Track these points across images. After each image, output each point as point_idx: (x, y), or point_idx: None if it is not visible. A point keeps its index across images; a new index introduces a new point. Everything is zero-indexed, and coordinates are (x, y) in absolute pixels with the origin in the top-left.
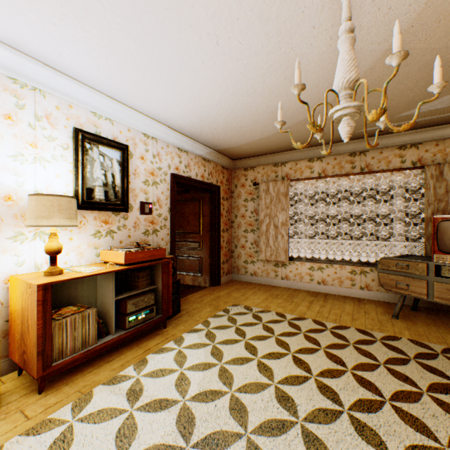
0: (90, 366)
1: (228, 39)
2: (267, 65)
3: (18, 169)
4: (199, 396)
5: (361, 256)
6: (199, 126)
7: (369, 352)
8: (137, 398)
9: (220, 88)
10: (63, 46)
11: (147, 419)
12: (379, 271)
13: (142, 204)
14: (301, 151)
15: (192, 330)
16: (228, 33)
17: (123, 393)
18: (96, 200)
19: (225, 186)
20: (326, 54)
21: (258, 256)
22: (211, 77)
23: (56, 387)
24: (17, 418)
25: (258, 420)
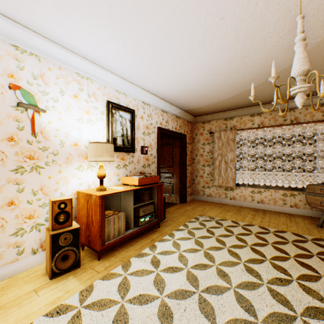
0: (121, 247)
1: (211, 43)
2: (233, 56)
3: (80, 127)
4: (195, 267)
5: (282, 185)
6: (177, 95)
7: (304, 248)
8: (157, 265)
9: (198, 71)
10: (108, 52)
11: (168, 276)
12: (306, 194)
13: (141, 148)
14: (245, 109)
15: (177, 230)
16: (212, 39)
17: (148, 262)
18: (118, 145)
19: (189, 135)
20: (275, 47)
21: (212, 183)
22: (193, 65)
23: (106, 257)
24: (92, 271)
25: (237, 281)
